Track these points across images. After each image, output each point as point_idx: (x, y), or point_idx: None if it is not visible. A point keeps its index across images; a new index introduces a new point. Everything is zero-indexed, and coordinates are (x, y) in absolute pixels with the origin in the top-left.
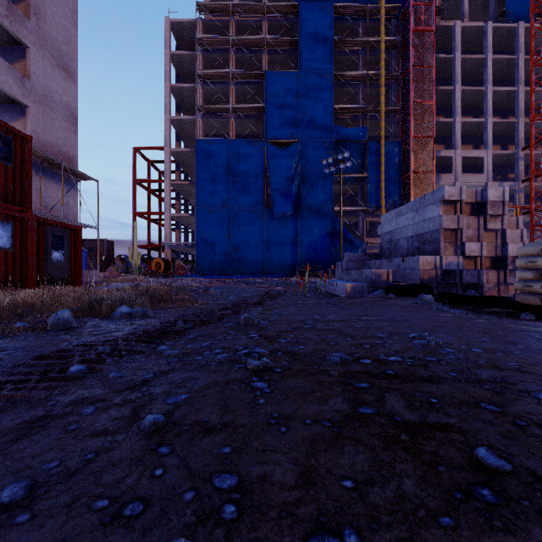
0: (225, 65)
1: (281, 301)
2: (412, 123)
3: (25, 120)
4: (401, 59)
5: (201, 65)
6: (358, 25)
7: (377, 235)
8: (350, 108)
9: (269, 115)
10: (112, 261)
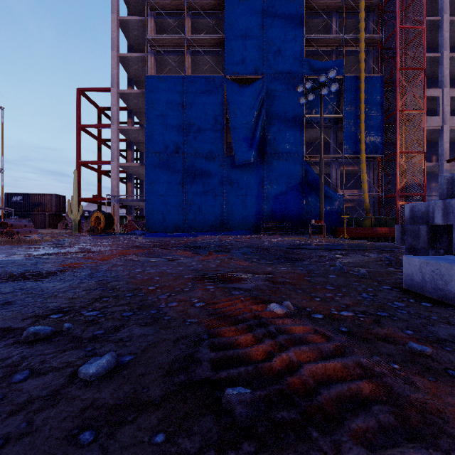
0: None
1: None
2: (398, 52)
3: None
4: None
5: None
6: None
7: (348, 188)
8: (323, 40)
9: (230, 47)
10: (64, 217)
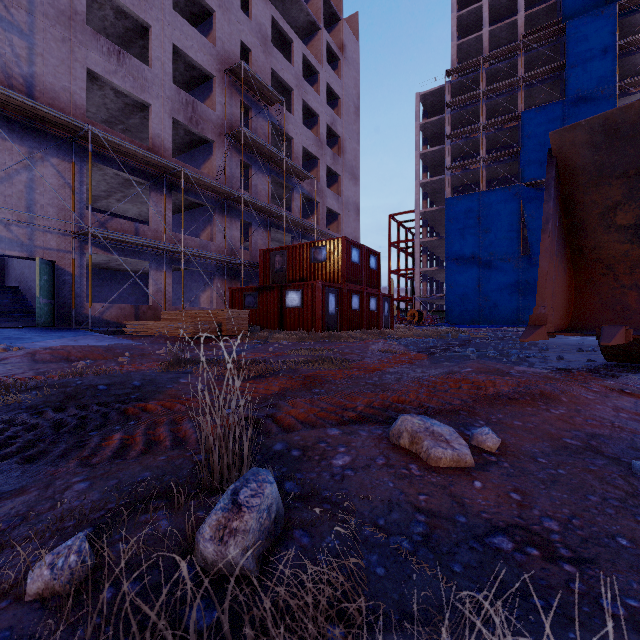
0: (474, 115)
1: None
2: None
3: (337, 223)
4: None
5: (450, 126)
6: None
7: None
8: None
9: (526, 157)
10: None
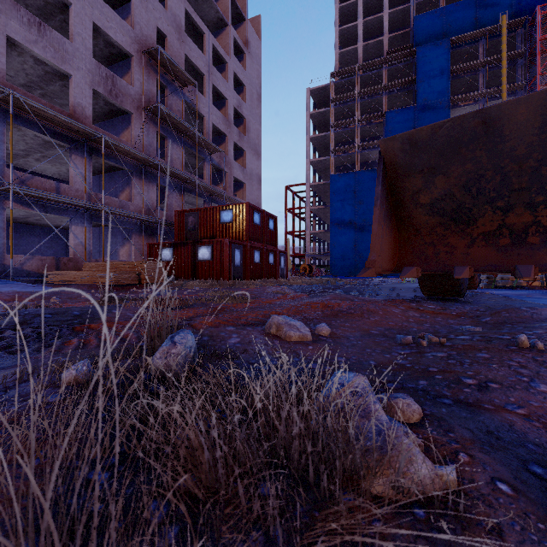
0: (351, 110)
1: (388, 284)
2: None
3: (242, 190)
4: (529, 67)
5: (333, 117)
6: (478, 46)
7: None
8: None
9: None
10: None
